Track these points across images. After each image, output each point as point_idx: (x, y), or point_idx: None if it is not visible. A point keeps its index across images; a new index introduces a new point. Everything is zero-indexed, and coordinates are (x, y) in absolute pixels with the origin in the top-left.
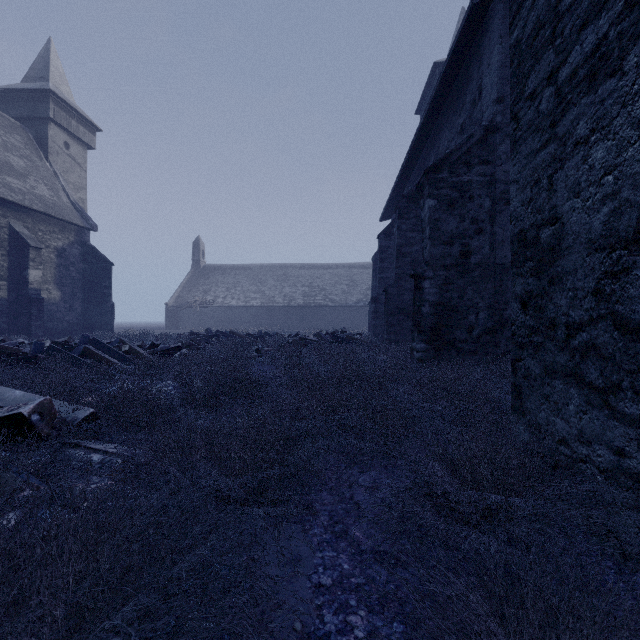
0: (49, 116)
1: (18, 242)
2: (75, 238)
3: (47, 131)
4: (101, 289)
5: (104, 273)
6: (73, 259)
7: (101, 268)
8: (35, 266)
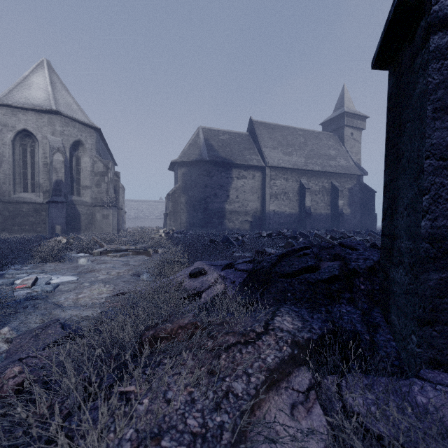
0: (344, 124)
1: (334, 189)
2: (356, 181)
3: (343, 132)
4: (369, 206)
5: (371, 197)
6: (355, 192)
7: (369, 195)
8: (340, 199)
